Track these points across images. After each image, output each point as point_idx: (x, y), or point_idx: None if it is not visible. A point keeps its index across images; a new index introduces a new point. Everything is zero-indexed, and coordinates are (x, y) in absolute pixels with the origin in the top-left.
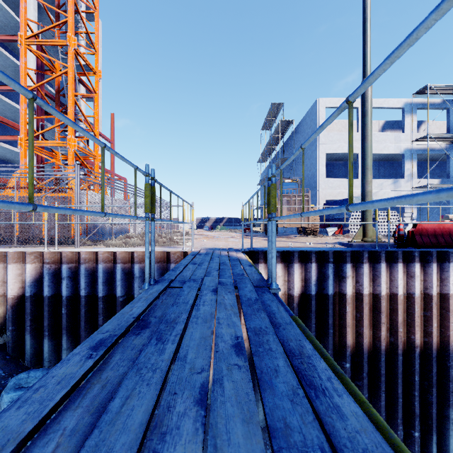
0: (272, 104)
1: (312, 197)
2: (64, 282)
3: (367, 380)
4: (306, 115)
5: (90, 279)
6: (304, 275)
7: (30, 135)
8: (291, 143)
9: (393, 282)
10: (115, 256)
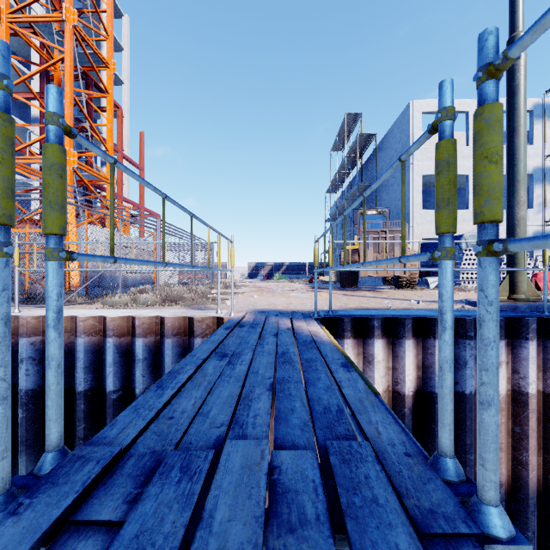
0: (347, 115)
1: None
2: (22, 367)
3: (535, 544)
4: (394, 126)
5: (66, 362)
6: (422, 359)
7: None
8: (371, 165)
9: None
10: (105, 325)
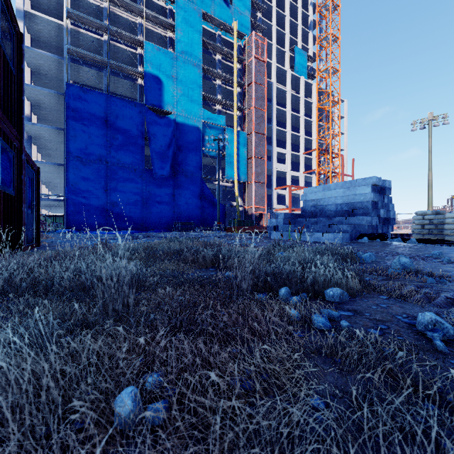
0: None
1: None
2: None
3: None
4: None
5: None
6: None
7: None
8: None
9: None
10: None
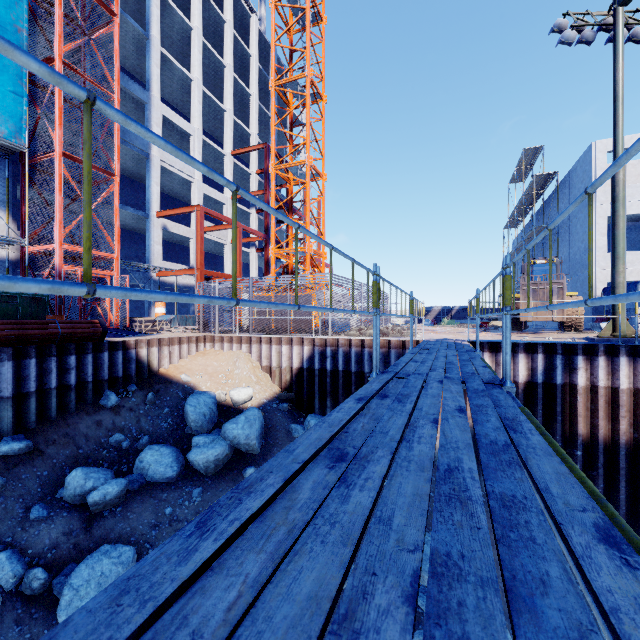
0: (525, 150)
1: (585, 279)
2: (328, 360)
3: (603, 471)
4: (577, 164)
5: (345, 359)
6: (531, 365)
7: (401, 299)
8: (555, 201)
9: (637, 377)
10: (363, 342)
